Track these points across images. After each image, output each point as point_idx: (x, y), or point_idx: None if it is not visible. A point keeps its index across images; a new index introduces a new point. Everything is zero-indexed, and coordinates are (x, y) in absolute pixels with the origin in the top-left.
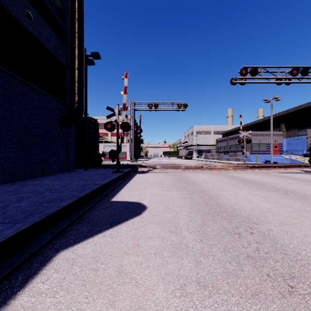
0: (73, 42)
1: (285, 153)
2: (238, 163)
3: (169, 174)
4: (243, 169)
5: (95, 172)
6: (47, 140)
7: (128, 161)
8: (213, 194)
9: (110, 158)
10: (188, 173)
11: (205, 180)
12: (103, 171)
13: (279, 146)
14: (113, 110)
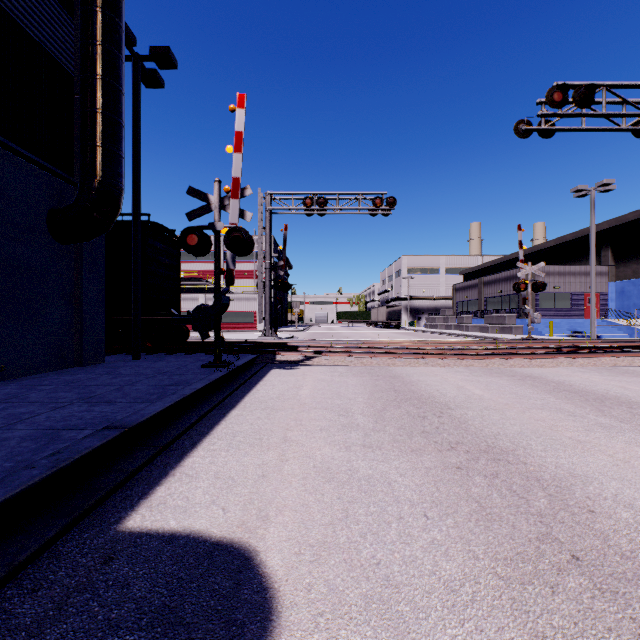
0: (87, 0)
1: (618, 315)
2: (511, 337)
3: (358, 371)
4: (547, 355)
5: (156, 367)
6: (1, 276)
7: (259, 332)
8: (547, 474)
9: (196, 328)
10: (406, 366)
11: (466, 392)
12: (179, 364)
13: (600, 299)
14: (205, 197)
